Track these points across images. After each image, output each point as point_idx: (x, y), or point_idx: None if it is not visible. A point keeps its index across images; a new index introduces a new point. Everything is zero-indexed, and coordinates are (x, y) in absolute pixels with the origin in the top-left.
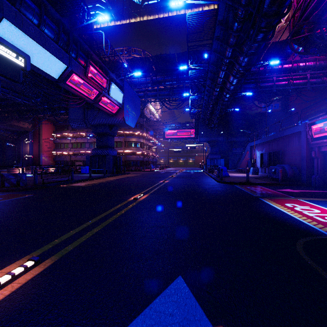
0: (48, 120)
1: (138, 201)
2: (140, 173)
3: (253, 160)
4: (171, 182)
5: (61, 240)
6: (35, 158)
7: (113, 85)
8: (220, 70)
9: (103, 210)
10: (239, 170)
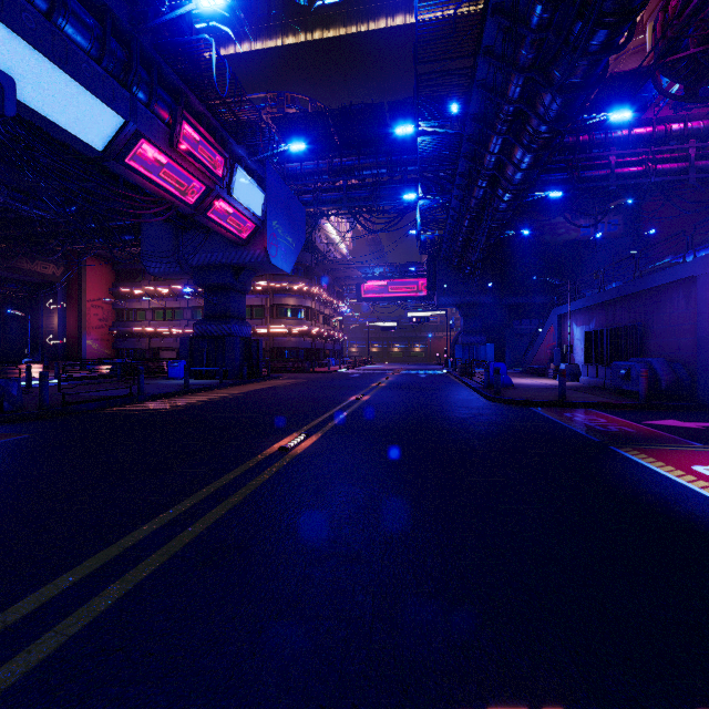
0: (101, 258)
1: (291, 457)
2: (305, 378)
3: (566, 348)
4: (377, 400)
5: (1, 625)
6: (71, 342)
7: (240, 171)
8: (493, 134)
9: (188, 489)
10: (531, 370)
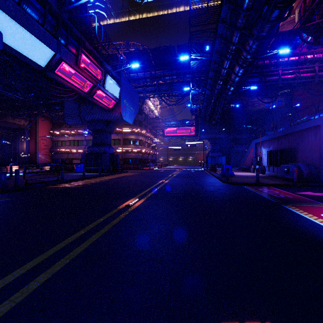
0: (45, 117)
1: (131, 209)
2: (139, 172)
3: (258, 158)
4: (172, 182)
5: None
6: (32, 156)
7: (108, 77)
8: (225, 60)
9: (81, 225)
10: (242, 168)
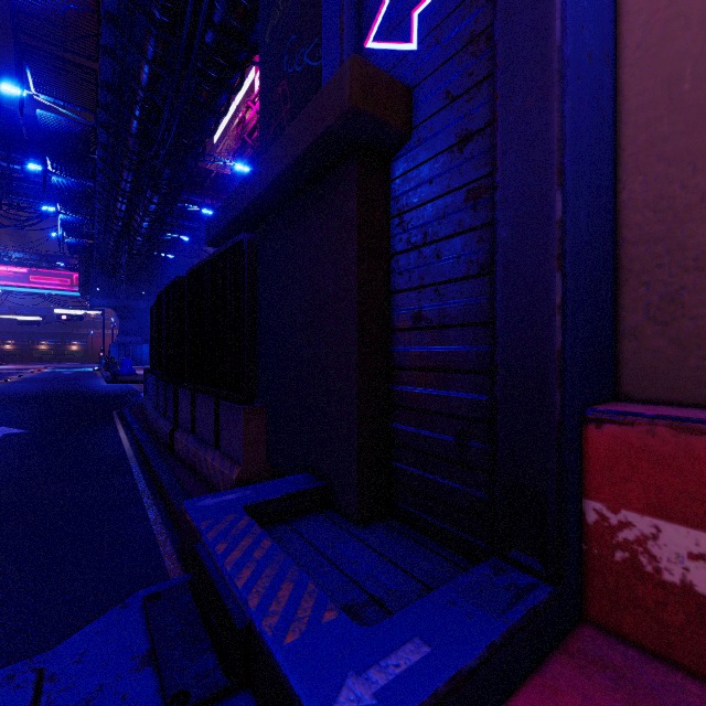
0: None
1: None
2: None
3: None
4: (4, 389)
5: None
6: None
7: None
8: (118, 201)
9: None
10: None
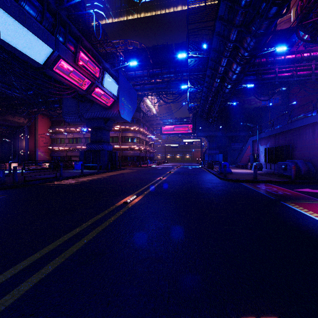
0: (44, 115)
1: (129, 206)
2: (137, 169)
3: (256, 155)
4: (170, 179)
5: None
6: (31, 153)
7: (107, 75)
8: (223, 57)
9: (78, 223)
10: (239, 166)
